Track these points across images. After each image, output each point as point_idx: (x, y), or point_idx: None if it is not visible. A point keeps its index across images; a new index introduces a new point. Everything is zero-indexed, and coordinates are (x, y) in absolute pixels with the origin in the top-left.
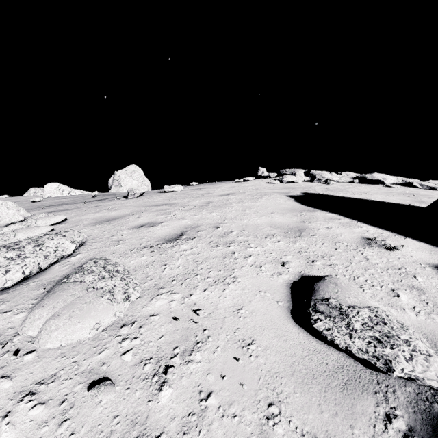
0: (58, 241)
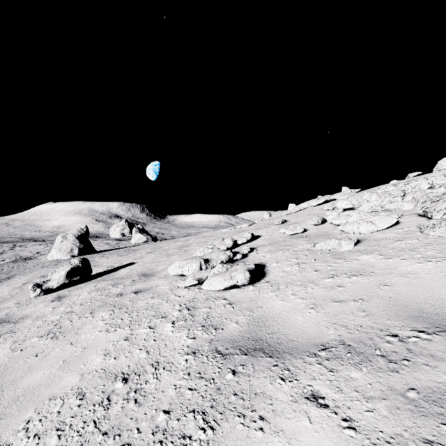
0: (347, 191)
